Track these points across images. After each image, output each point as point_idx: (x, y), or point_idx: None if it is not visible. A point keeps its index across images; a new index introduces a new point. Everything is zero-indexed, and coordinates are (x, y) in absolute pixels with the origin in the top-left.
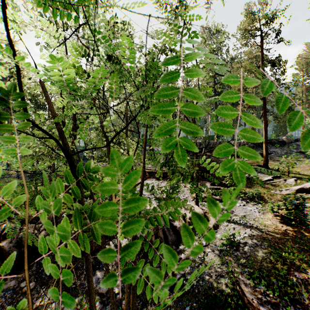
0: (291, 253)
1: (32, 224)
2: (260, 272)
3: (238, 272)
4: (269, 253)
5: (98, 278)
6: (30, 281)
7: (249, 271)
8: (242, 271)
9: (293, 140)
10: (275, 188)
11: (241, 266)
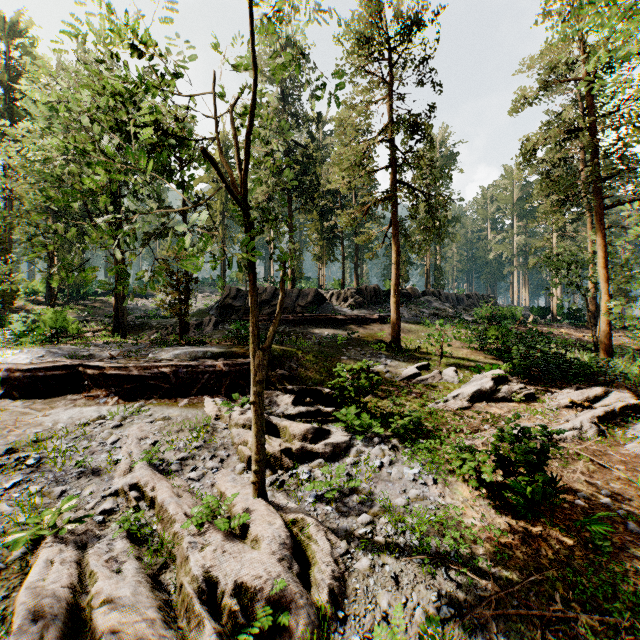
0: None
1: None
2: None
3: None
4: None
5: None
6: None
7: None
8: None
9: (421, 292)
10: (433, 396)
11: None
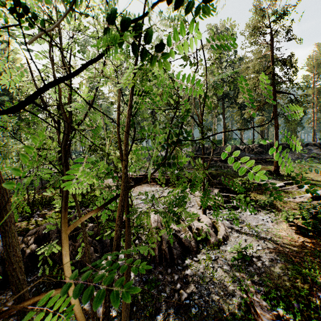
0: (312, 269)
1: (20, 236)
2: (277, 292)
3: (252, 292)
4: (286, 269)
5: None
6: None
7: (264, 290)
8: (256, 289)
9: (304, 144)
10: (288, 195)
11: (256, 283)
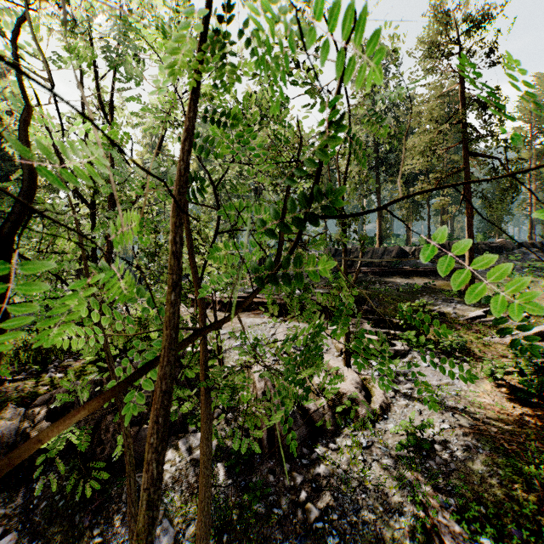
0: (540, 464)
1: (22, 407)
2: (480, 507)
3: (434, 507)
4: (495, 465)
5: None
6: (9, 529)
7: (457, 503)
8: (443, 502)
9: (516, 244)
10: (491, 333)
11: (441, 491)
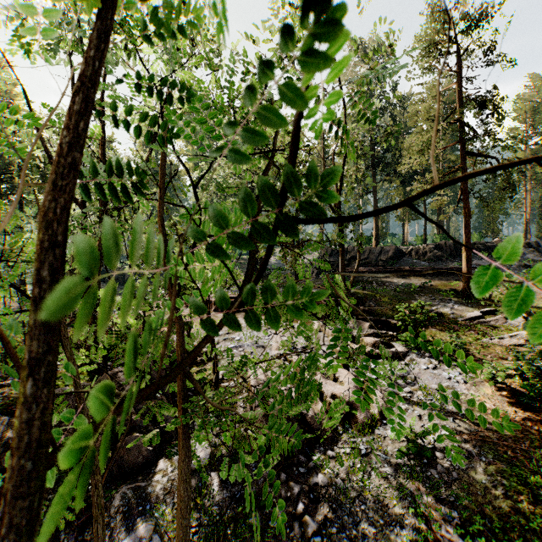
0: None
1: (6, 415)
2: (485, 520)
3: (437, 519)
4: (499, 474)
5: (139, 538)
6: None
7: (460, 515)
8: (446, 514)
9: None
10: (489, 334)
11: (443, 502)
